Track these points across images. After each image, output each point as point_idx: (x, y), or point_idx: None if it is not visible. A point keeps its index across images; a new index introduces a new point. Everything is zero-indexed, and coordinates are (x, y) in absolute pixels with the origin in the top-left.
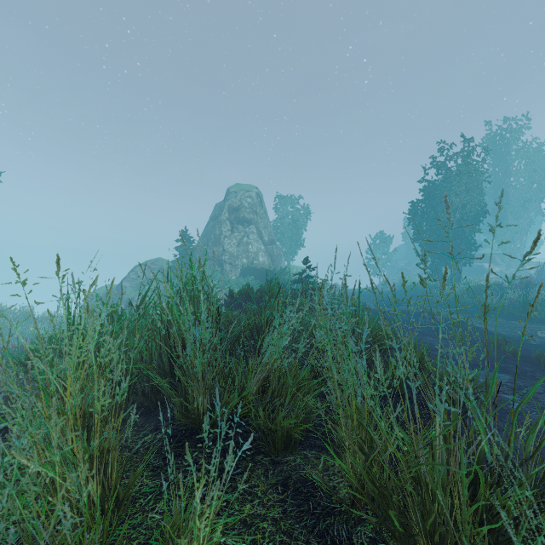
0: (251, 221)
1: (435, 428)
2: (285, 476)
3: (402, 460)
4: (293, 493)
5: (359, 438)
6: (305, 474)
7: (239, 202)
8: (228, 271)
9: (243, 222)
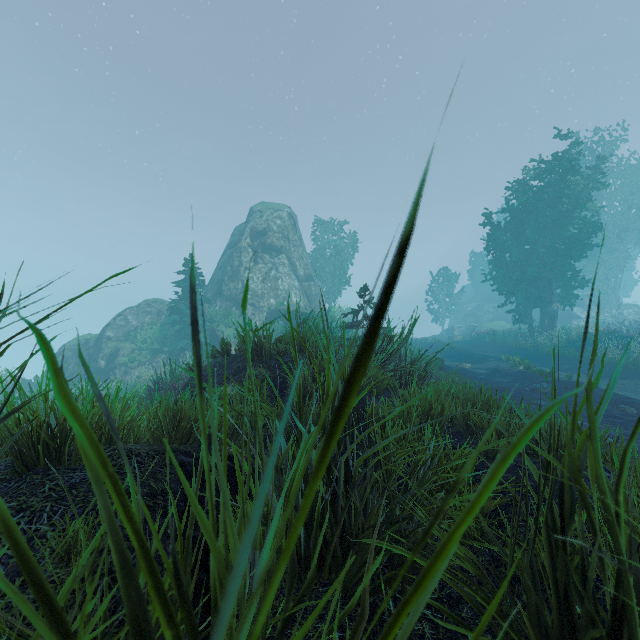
0: (281, 250)
1: None
2: None
3: None
4: None
5: None
6: None
7: (266, 224)
8: (250, 314)
9: (271, 250)
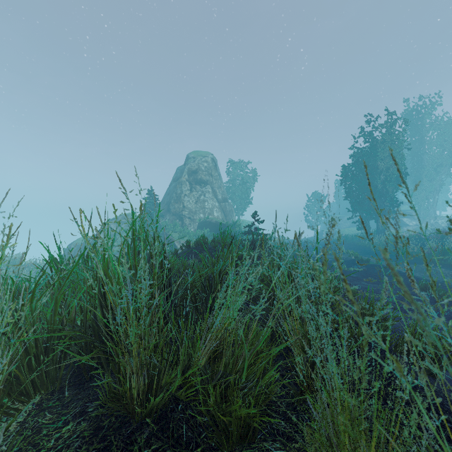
0: (207, 182)
1: None
2: None
3: None
4: None
5: None
6: None
7: (197, 166)
8: (188, 224)
9: (201, 183)
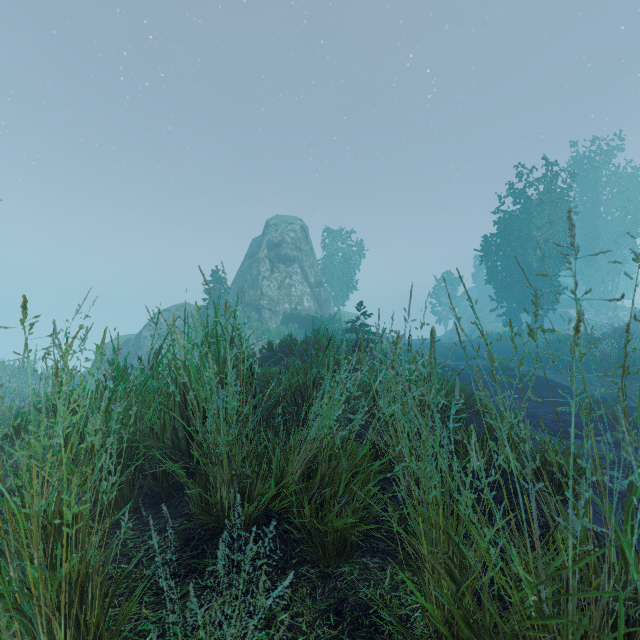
0: (295, 260)
1: (563, 550)
2: (339, 598)
3: (513, 595)
4: (350, 626)
5: (447, 556)
6: (366, 595)
7: (280, 236)
8: (267, 318)
9: (285, 261)
